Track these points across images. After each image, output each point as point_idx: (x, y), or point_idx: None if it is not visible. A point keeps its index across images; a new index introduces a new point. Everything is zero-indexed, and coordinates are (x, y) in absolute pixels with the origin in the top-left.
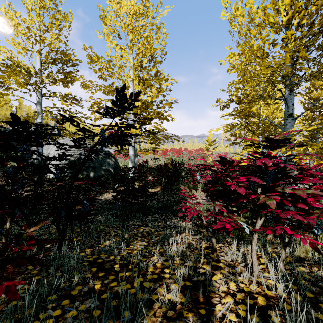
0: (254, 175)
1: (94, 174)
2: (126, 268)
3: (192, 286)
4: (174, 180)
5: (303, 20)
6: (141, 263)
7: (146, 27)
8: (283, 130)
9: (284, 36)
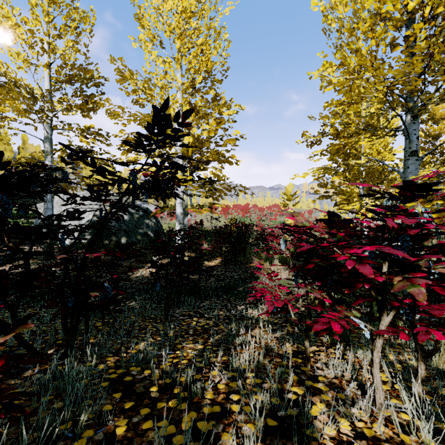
0: (374, 243)
1: (126, 241)
2: (170, 393)
3: (278, 429)
4: (240, 249)
5: (438, 7)
6: (193, 383)
7: (200, 31)
8: (403, 176)
9: (409, 31)
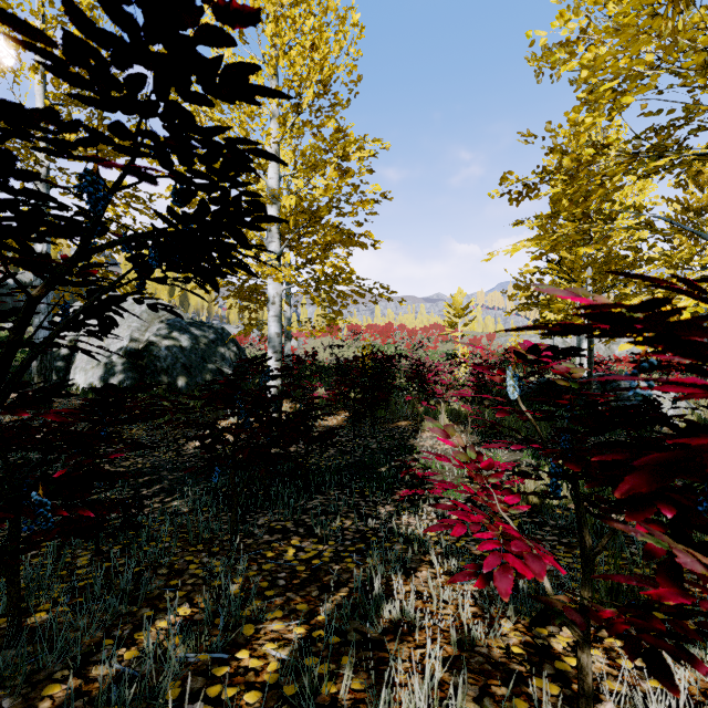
0: None
1: (186, 383)
2: None
3: None
4: (381, 396)
5: None
6: None
7: (309, 7)
8: None
9: None
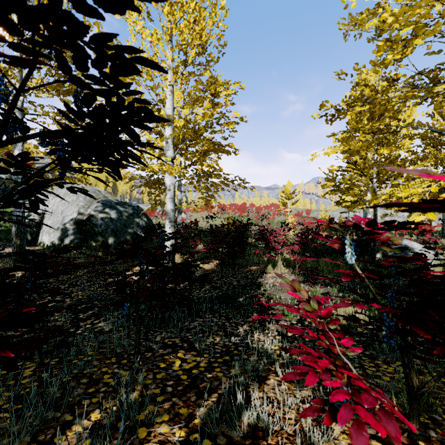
0: None
1: (114, 241)
2: None
3: None
4: (239, 250)
5: None
6: None
7: None
8: None
9: None
